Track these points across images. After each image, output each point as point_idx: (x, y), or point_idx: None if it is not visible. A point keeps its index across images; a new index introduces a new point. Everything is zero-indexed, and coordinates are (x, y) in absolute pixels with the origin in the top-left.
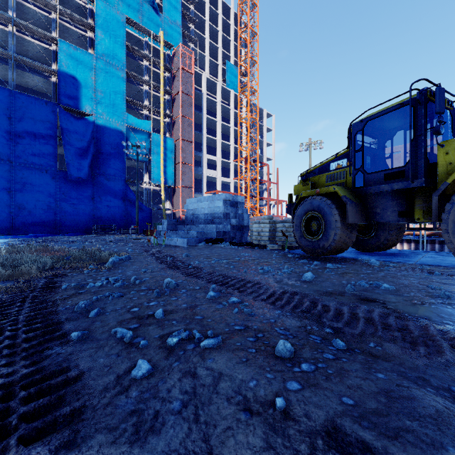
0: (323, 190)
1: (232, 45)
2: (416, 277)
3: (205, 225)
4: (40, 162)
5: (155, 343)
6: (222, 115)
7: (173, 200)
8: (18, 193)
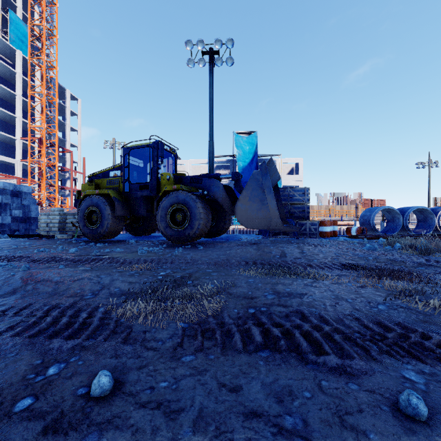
0: (101, 192)
1: None
2: (144, 245)
3: None
4: None
5: None
6: (1, 75)
7: None
8: None
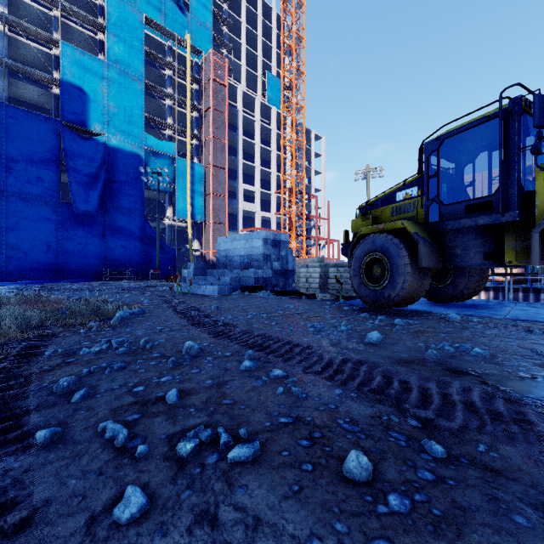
0: (389, 226)
1: (273, 53)
2: (512, 337)
3: (241, 269)
4: (38, 192)
5: (160, 448)
6: (261, 137)
7: (203, 239)
8: (10, 229)
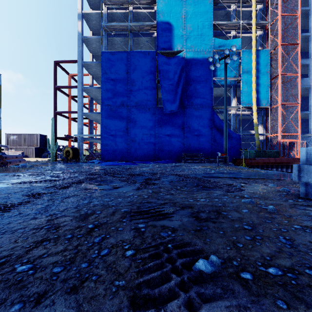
0: None
1: None
2: None
3: None
4: (144, 103)
5: None
6: None
7: (267, 124)
8: (131, 129)
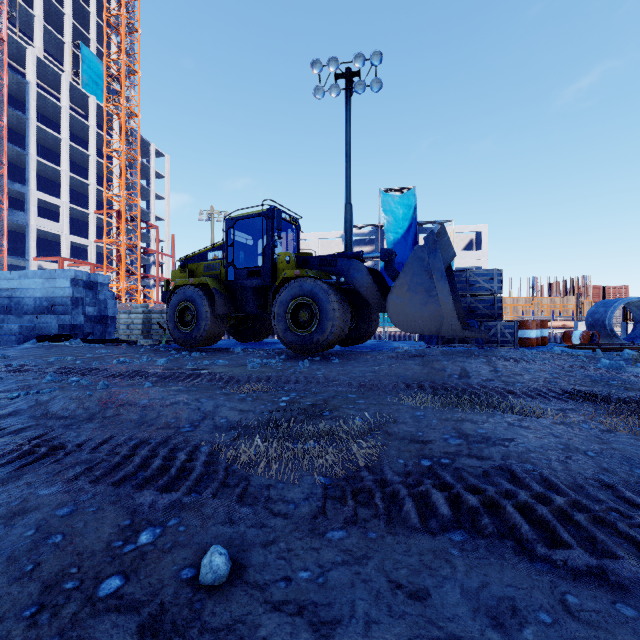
0: (197, 281)
1: (92, 22)
2: (255, 356)
3: (37, 314)
4: None
5: None
6: (72, 130)
7: None
8: None
